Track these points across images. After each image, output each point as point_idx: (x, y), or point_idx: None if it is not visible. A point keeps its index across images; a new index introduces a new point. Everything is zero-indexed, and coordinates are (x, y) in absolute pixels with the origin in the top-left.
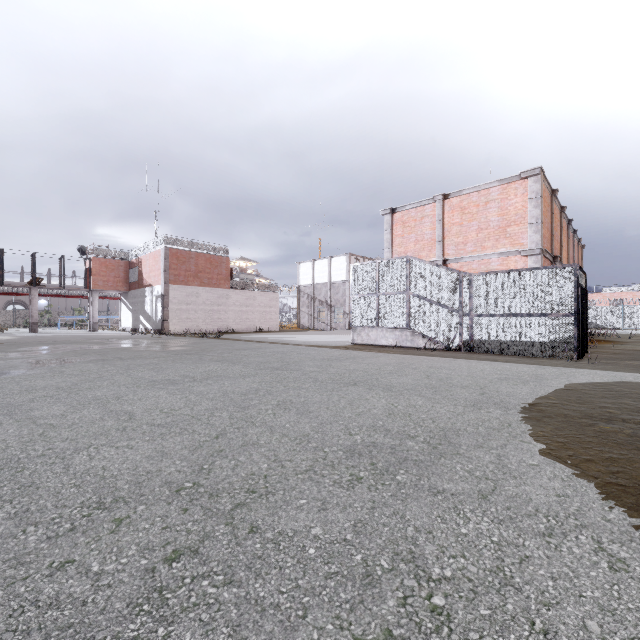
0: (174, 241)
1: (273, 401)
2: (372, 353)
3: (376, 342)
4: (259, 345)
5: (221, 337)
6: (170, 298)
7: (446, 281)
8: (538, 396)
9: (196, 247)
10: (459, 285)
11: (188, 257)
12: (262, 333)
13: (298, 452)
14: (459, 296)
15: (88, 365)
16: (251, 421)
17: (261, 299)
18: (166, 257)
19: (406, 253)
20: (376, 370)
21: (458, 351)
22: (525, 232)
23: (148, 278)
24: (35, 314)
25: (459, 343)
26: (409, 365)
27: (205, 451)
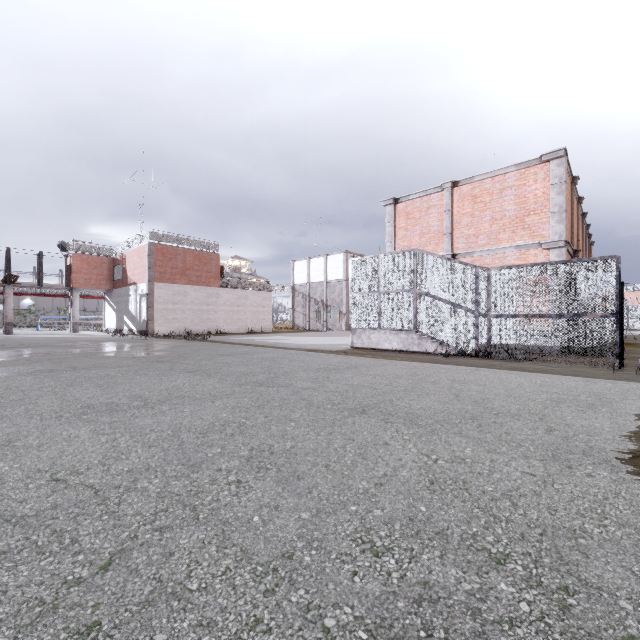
0: (159, 236)
1: (243, 449)
2: (376, 360)
3: (378, 346)
4: (247, 349)
5: (208, 339)
6: (155, 297)
7: (459, 277)
8: (634, 435)
9: (183, 243)
10: (475, 281)
11: (175, 253)
12: (254, 334)
13: (264, 635)
14: (475, 294)
15: (24, 379)
16: (193, 505)
17: (253, 298)
18: (151, 253)
19: (410, 247)
20: (387, 386)
21: (473, 357)
22: (546, 222)
23: (132, 276)
24: (10, 314)
25: (475, 348)
26: (425, 378)
27: (51, 632)
